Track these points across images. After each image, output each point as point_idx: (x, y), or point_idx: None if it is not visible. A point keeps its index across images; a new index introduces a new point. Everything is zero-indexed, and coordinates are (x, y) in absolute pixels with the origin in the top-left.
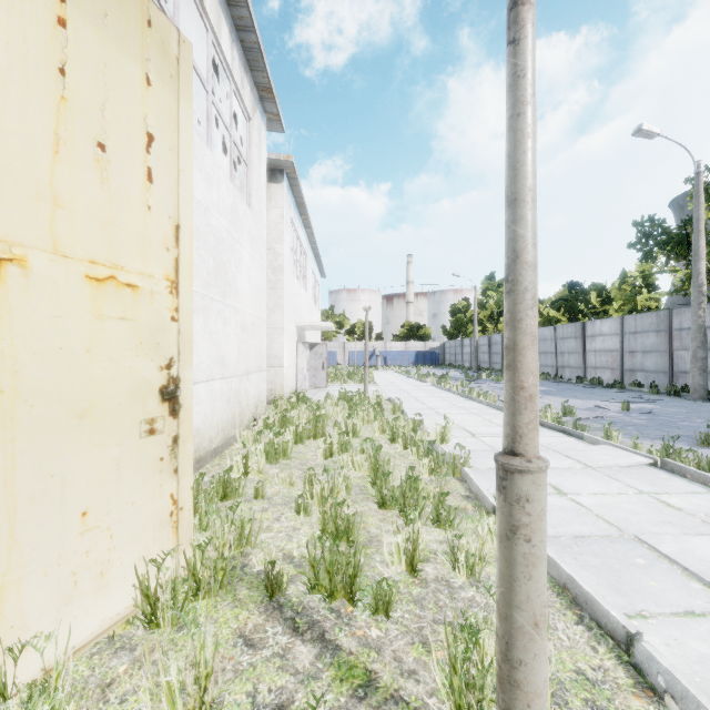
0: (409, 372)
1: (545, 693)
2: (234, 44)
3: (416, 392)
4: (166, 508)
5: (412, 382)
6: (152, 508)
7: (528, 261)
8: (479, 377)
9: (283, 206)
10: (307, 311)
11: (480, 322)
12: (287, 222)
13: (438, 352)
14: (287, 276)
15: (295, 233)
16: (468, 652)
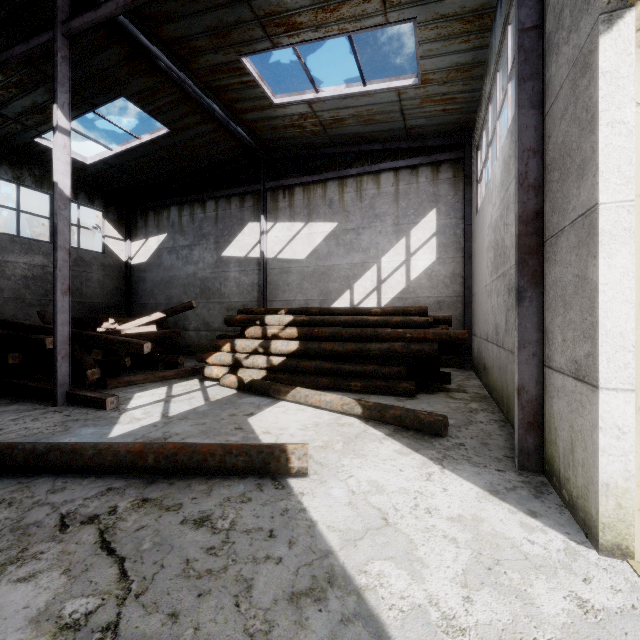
0: None
1: None
2: None
3: None
4: None
5: None
6: None
7: None
8: None
9: None
10: None
11: None
12: None
13: None
14: None
15: None
16: None
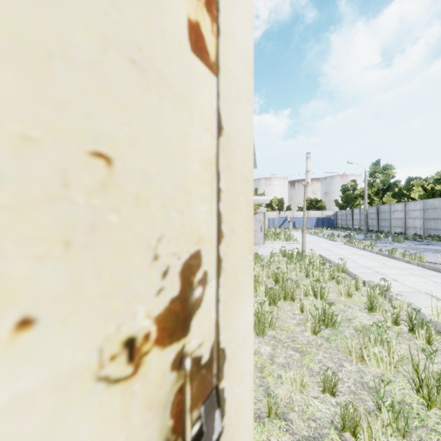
0: (317, 233)
1: None
2: None
3: (336, 249)
4: None
5: (324, 240)
6: None
7: None
8: (379, 238)
9: None
10: None
11: (368, 196)
12: None
13: (333, 218)
14: None
15: None
16: None
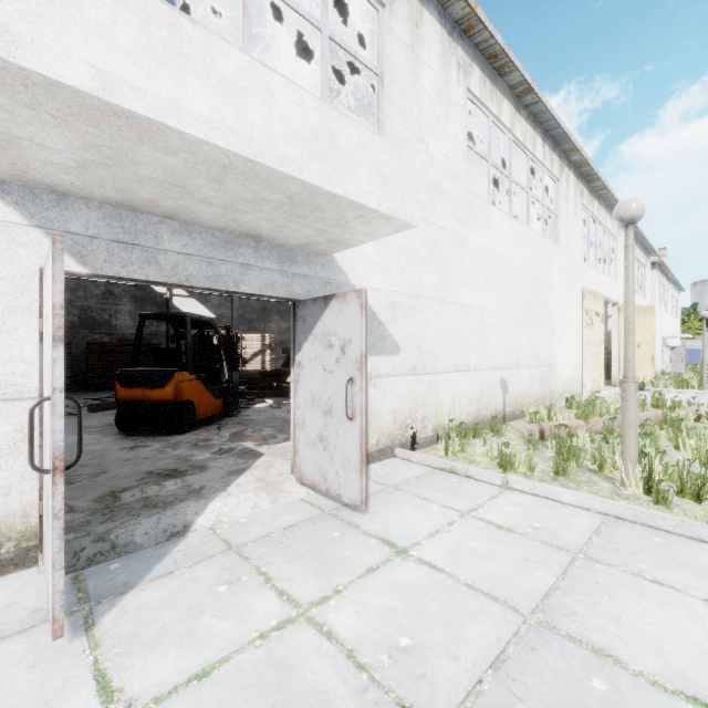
0: None
1: (705, 380)
2: (642, 253)
3: None
4: (652, 374)
5: None
6: (651, 373)
7: (703, 345)
8: None
9: (655, 281)
10: (668, 325)
11: None
12: (657, 285)
13: None
14: (657, 313)
15: (660, 284)
16: (700, 382)
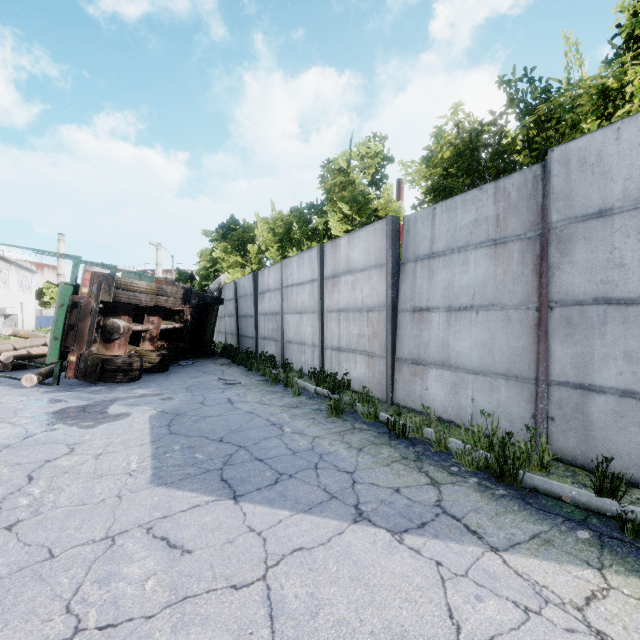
0: None
1: None
2: None
3: None
4: None
5: None
6: None
7: None
8: None
9: None
10: (10, 297)
11: None
12: None
13: None
14: None
15: None
16: None
